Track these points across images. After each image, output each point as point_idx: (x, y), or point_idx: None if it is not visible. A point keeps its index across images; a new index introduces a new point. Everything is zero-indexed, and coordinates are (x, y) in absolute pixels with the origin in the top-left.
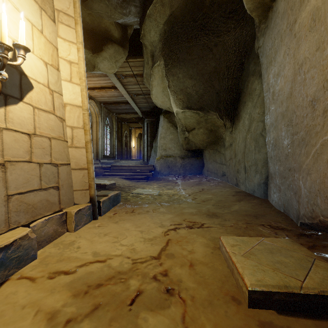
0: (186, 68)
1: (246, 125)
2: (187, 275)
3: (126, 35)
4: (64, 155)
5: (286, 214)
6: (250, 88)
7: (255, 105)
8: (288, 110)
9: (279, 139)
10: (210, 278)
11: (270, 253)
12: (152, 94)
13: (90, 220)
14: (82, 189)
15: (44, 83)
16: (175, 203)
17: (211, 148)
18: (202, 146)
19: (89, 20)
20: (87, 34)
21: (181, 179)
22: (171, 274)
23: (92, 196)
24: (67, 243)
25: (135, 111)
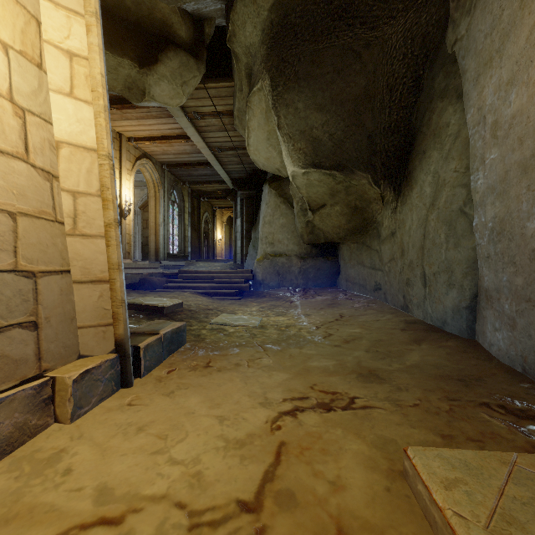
0: (312, 92)
1: (426, 196)
2: None
3: (201, 35)
4: (55, 251)
5: (530, 378)
6: (437, 124)
7: (449, 155)
8: None
9: (511, 218)
10: None
11: None
12: (250, 144)
13: (114, 390)
14: (98, 325)
15: None
16: (292, 346)
17: (354, 240)
18: (338, 237)
19: (133, 4)
20: (130, 30)
21: (300, 294)
22: None
23: (120, 338)
24: (45, 456)
25: (221, 179)
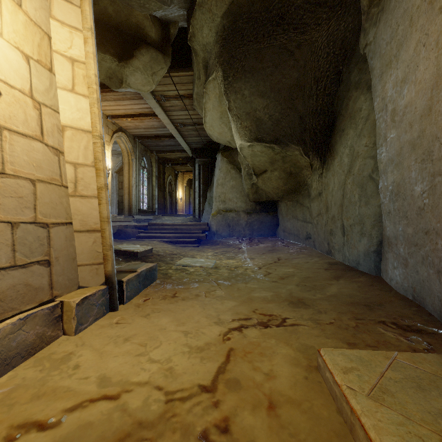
0: (255, 82)
1: (345, 165)
2: (266, 431)
3: (167, 35)
4: (61, 208)
5: (417, 303)
6: (352, 109)
7: (361, 133)
8: (423, 137)
9: (404, 183)
10: (310, 438)
11: (418, 390)
12: (206, 121)
13: (105, 312)
14: (93, 264)
15: (24, 90)
16: (239, 281)
17: (290, 199)
18: (277, 196)
19: (113, 12)
20: (111, 32)
21: (247, 242)
22: (236, 428)
23: (108, 274)
24: (59, 357)
25: (182, 148)
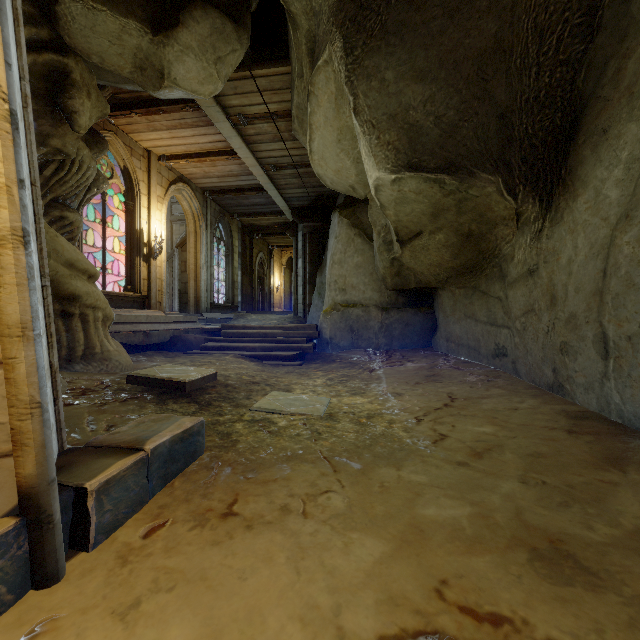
0: (408, 52)
1: (610, 204)
2: None
3: None
4: None
5: None
6: (638, 75)
7: None
8: None
9: None
10: None
11: None
12: (313, 150)
13: (8, 601)
14: None
15: None
16: (382, 461)
17: (461, 284)
18: (436, 279)
19: None
20: None
21: (383, 359)
22: None
23: (26, 485)
24: None
25: (279, 209)
